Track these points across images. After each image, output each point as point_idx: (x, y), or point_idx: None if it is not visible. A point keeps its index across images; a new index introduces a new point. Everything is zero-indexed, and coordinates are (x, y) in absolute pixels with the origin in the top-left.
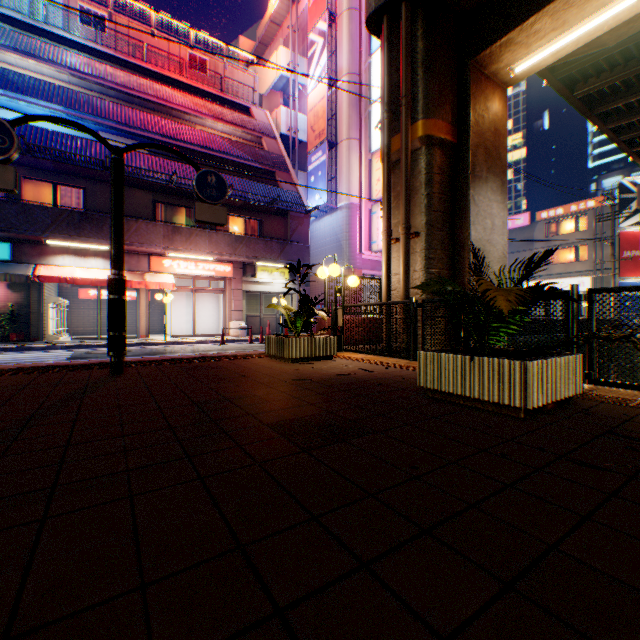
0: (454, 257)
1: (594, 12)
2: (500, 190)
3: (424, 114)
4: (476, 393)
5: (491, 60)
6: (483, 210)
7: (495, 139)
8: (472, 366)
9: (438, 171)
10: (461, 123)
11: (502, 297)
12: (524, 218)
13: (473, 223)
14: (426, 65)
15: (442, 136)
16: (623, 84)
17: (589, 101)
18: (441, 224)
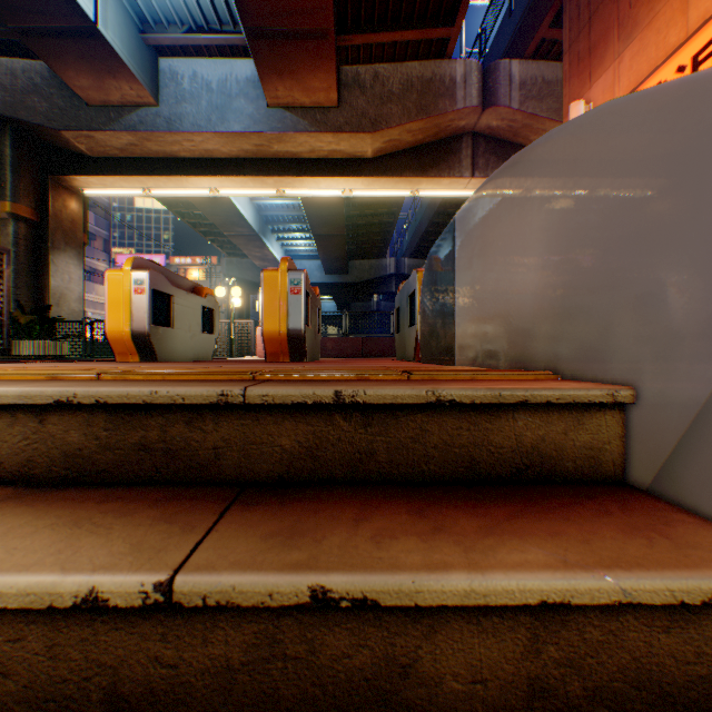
0: (41, 295)
1: (122, 188)
2: (79, 258)
3: (14, 199)
4: (20, 353)
5: (68, 181)
6: (64, 269)
7: (75, 226)
8: (18, 344)
9: (27, 238)
10: (46, 211)
11: (26, 319)
12: (163, 259)
13: (55, 276)
14: (16, 167)
15: (30, 217)
16: (187, 202)
17: (171, 202)
18: (29, 273)
